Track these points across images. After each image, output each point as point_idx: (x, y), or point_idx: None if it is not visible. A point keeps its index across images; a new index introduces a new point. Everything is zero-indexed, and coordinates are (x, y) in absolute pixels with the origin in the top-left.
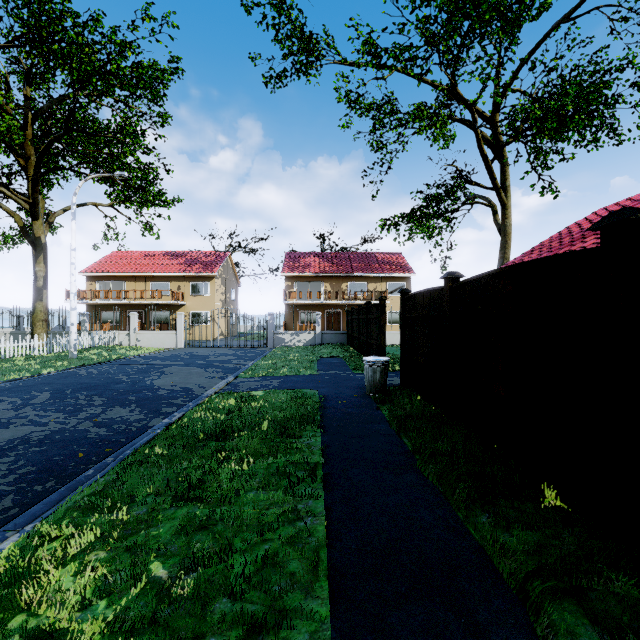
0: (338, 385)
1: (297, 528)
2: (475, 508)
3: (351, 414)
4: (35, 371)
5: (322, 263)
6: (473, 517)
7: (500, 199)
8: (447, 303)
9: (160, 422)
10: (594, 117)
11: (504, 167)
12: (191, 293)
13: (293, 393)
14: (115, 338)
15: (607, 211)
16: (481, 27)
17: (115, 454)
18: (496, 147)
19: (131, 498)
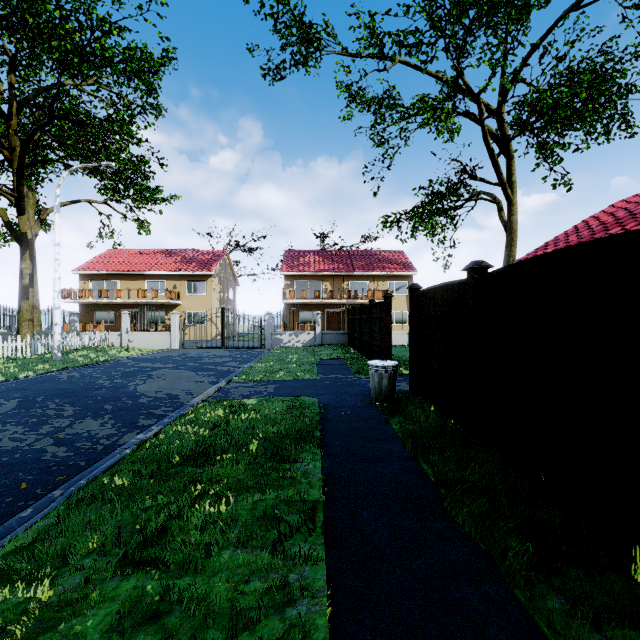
0: (340, 392)
1: (286, 624)
2: (538, 582)
3: (356, 429)
4: (11, 375)
5: (322, 261)
6: (539, 599)
7: (506, 195)
8: (472, 299)
9: (133, 438)
10: (606, 108)
11: (510, 162)
12: (187, 292)
13: (290, 401)
14: (106, 339)
15: (628, 203)
16: (487, 15)
17: (67, 484)
18: (502, 141)
19: (65, 558)
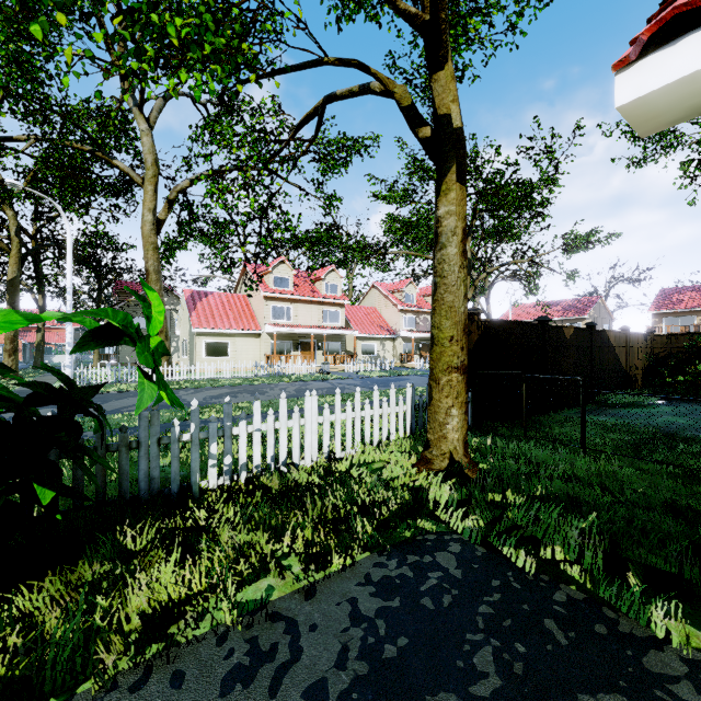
0: None
1: None
2: None
3: None
4: None
5: (698, 297)
6: None
7: None
8: None
9: None
10: None
11: None
12: None
13: None
14: None
15: None
16: None
17: None
18: None
19: None
